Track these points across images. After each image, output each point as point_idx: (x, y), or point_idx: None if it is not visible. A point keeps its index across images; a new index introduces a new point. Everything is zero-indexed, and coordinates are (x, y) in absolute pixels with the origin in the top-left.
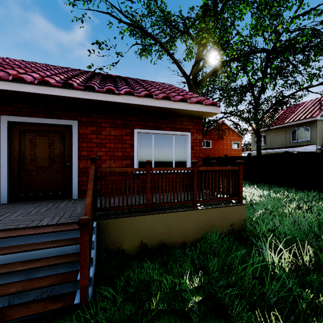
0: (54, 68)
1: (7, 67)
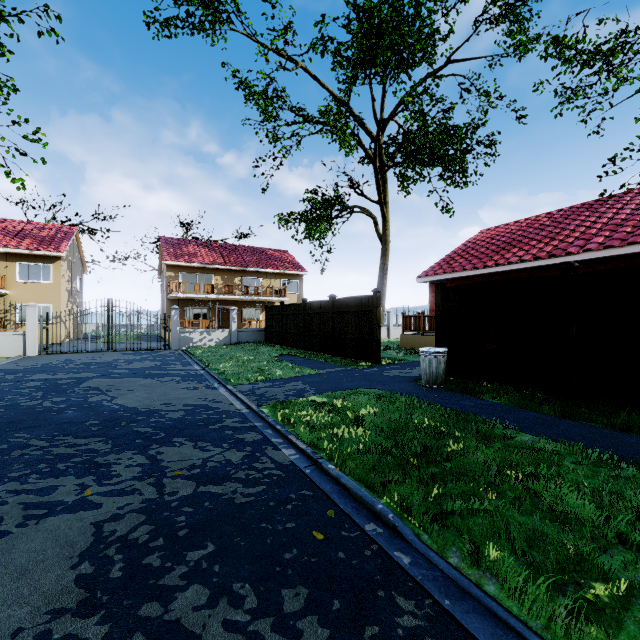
0: (545, 230)
1: (509, 248)
